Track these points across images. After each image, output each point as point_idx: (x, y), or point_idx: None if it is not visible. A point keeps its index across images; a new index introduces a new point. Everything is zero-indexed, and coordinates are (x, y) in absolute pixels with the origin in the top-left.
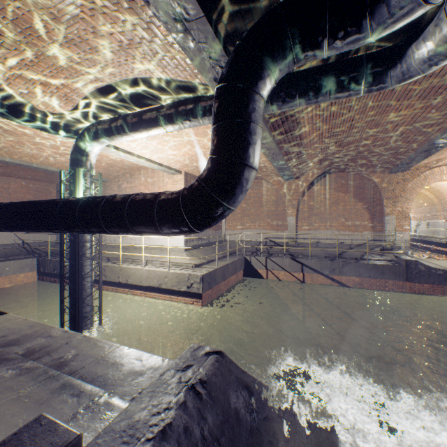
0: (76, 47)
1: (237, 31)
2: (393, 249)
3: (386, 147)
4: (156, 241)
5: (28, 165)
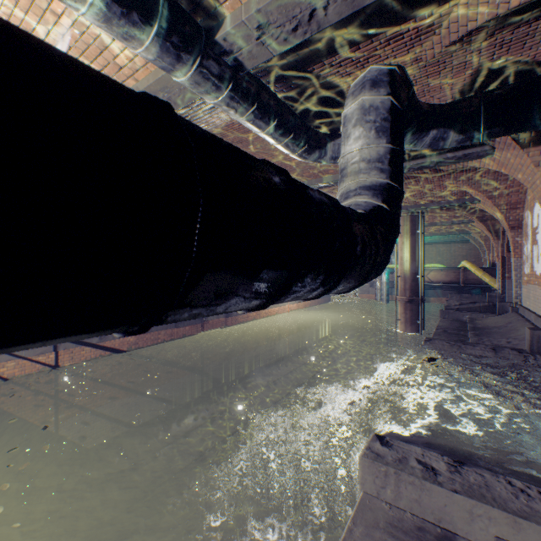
0: None
1: (339, 21)
2: None
3: None
4: None
5: None
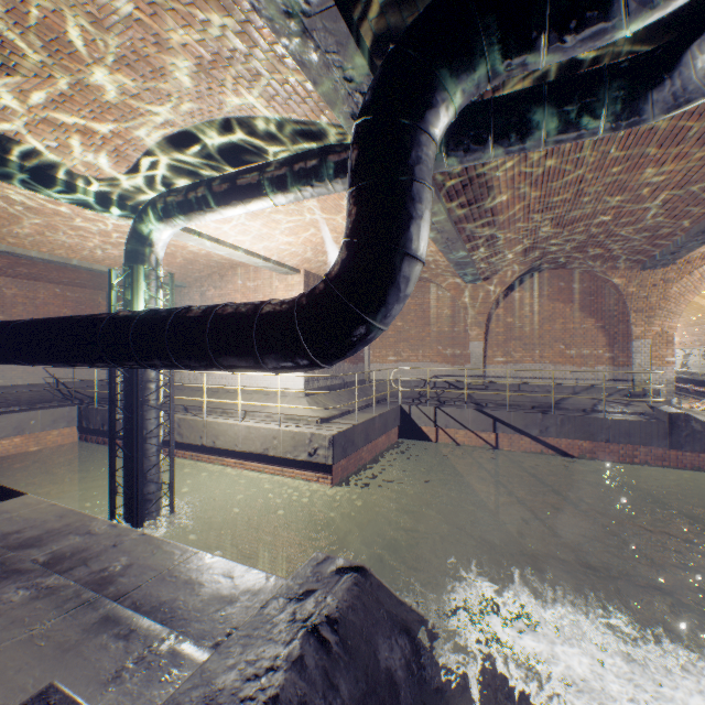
0: (130, 69)
1: (390, 31)
2: (647, 395)
3: (637, 225)
4: (259, 380)
5: (64, 262)
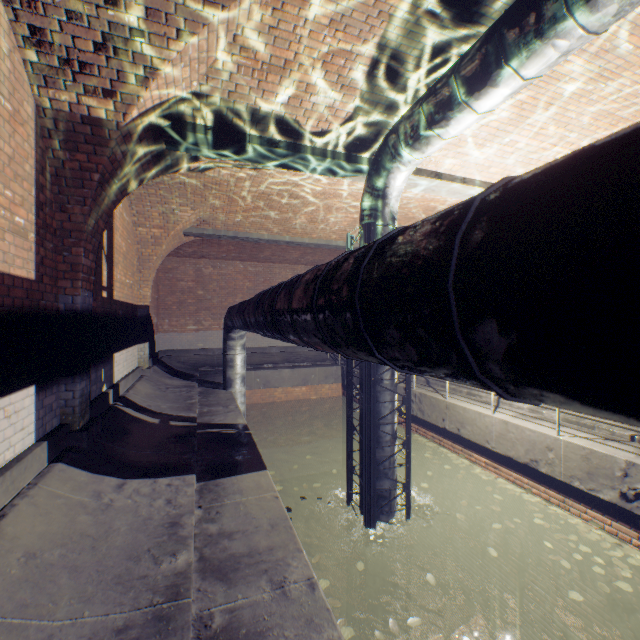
0: None
1: None
2: None
3: None
4: None
5: (327, 244)
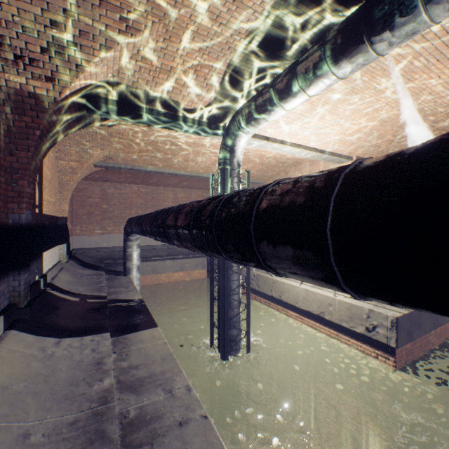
0: None
1: None
2: None
3: None
4: None
5: (197, 175)
